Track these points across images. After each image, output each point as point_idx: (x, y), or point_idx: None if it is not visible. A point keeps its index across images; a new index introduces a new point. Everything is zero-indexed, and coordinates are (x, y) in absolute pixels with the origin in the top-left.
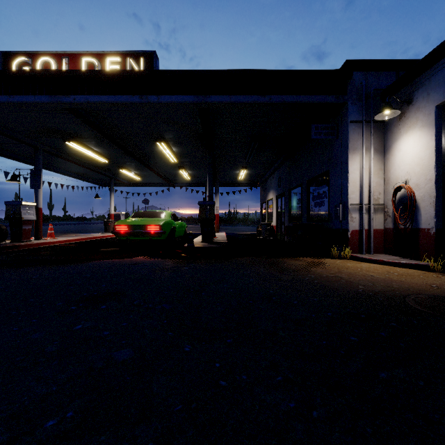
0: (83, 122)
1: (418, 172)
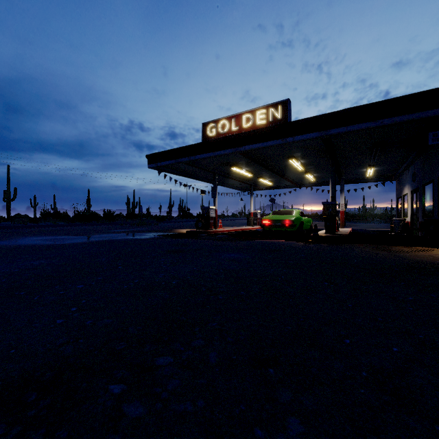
0: (245, 157)
1: None
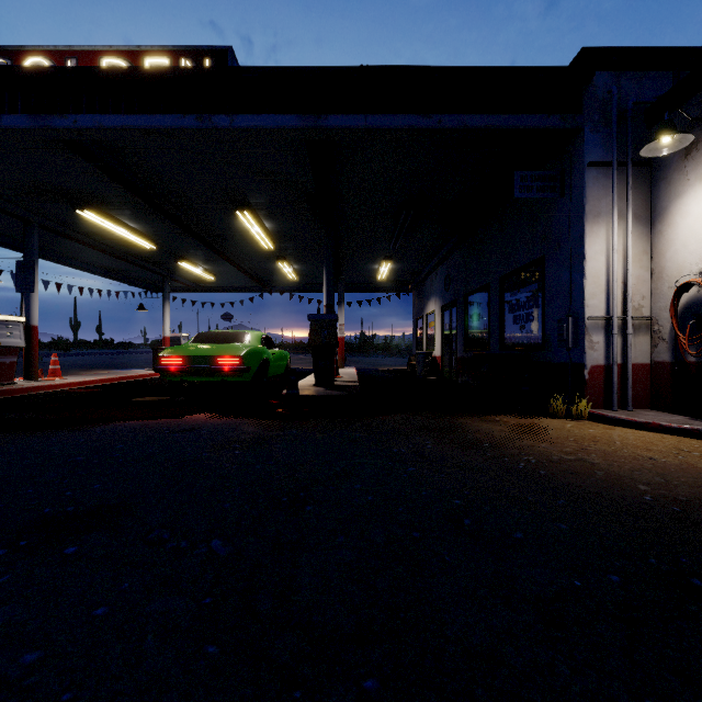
0: (101, 171)
1: None
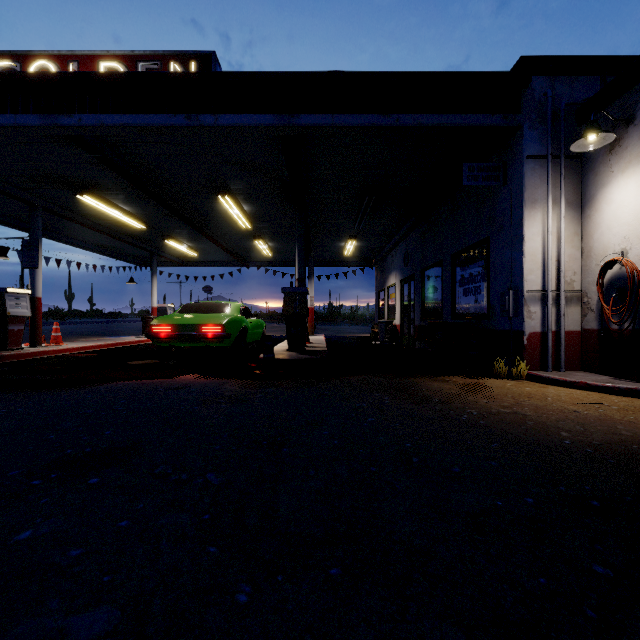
0: (100, 162)
1: None
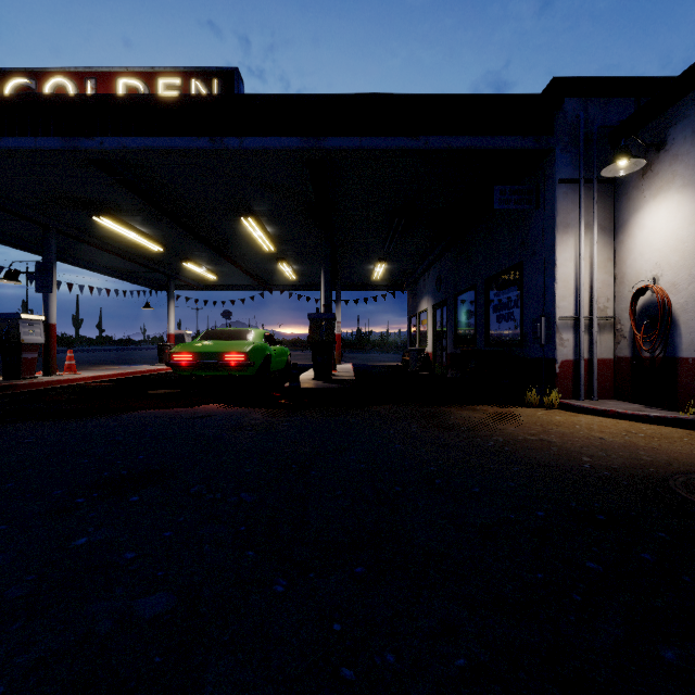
0: (119, 184)
1: (675, 264)
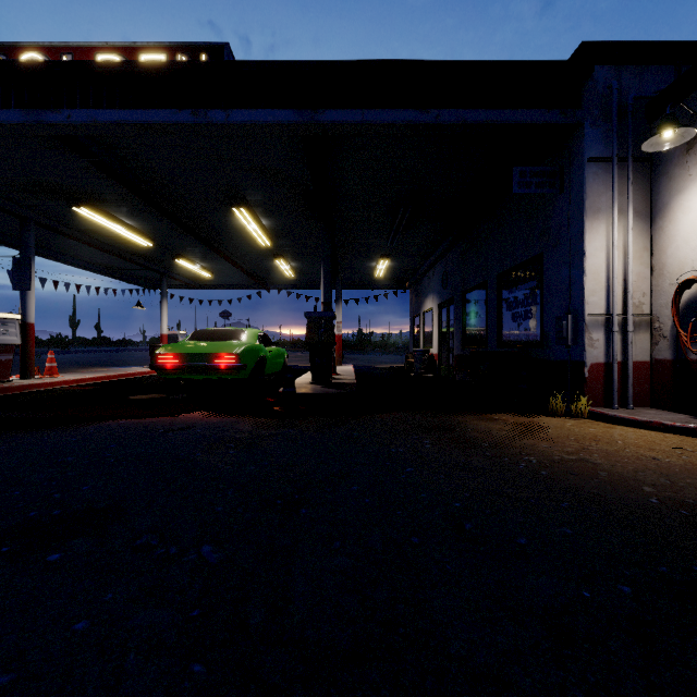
0: (96, 167)
1: None
